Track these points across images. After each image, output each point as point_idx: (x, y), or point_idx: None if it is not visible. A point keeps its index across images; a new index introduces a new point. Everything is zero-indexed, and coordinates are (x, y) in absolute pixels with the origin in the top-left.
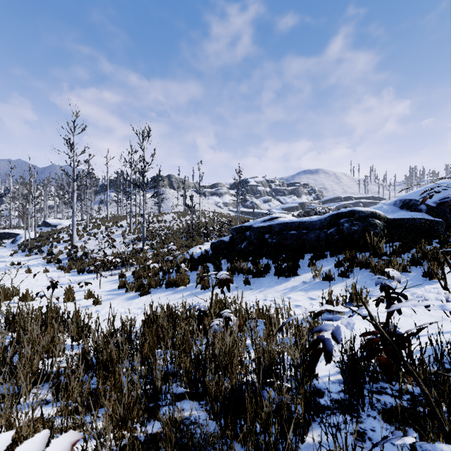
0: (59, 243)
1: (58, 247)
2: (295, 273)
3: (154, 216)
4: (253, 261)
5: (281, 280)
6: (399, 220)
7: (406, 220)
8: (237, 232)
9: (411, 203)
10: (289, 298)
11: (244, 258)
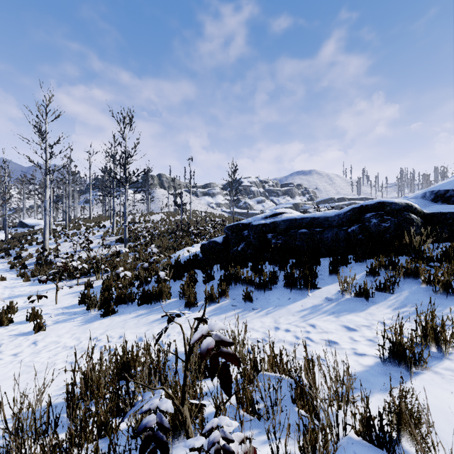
0: (31, 245)
1: (29, 250)
2: (314, 285)
3: (141, 216)
4: (254, 268)
5: (295, 296)
6: (439, 215)
7: (450, 215)
8: (232, 231)
9: (448, 194)
10: (314, 326)
11: (242, 264)
